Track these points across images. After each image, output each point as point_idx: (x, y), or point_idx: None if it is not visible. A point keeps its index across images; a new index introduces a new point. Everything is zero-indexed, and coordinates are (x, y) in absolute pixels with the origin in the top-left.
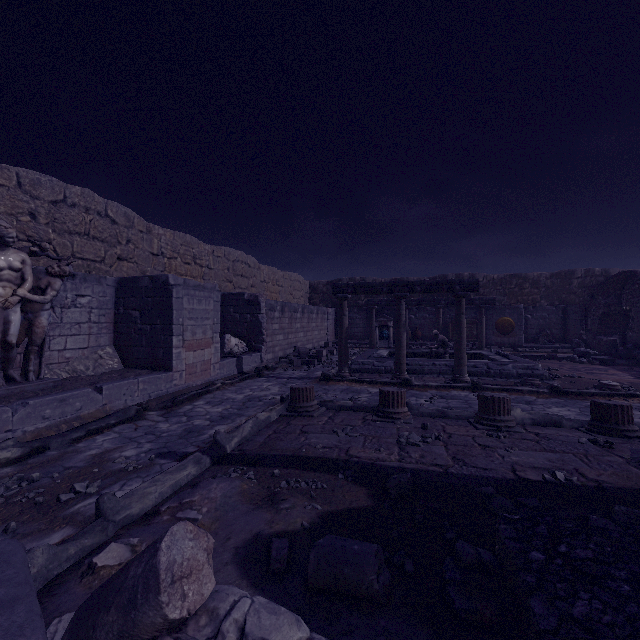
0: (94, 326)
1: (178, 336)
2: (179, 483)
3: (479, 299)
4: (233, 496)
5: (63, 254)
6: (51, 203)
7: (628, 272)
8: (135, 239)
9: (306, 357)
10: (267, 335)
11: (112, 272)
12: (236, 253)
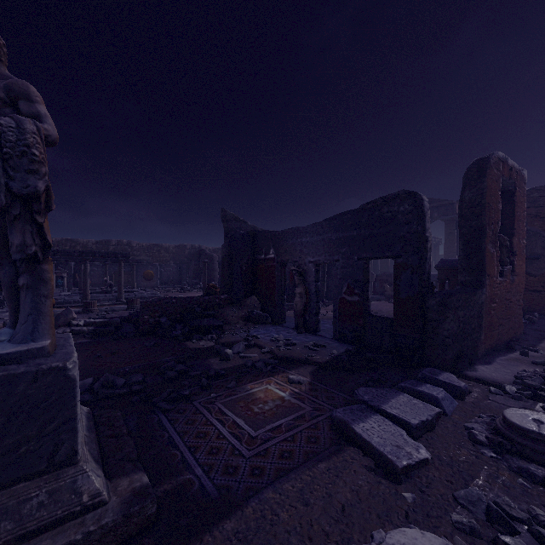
0: None
1: None
2: None
3: (132, 260)
4: None
5: None
6: None
7: (202, 250)
8: None
9: None
10: None
11: None
12: None
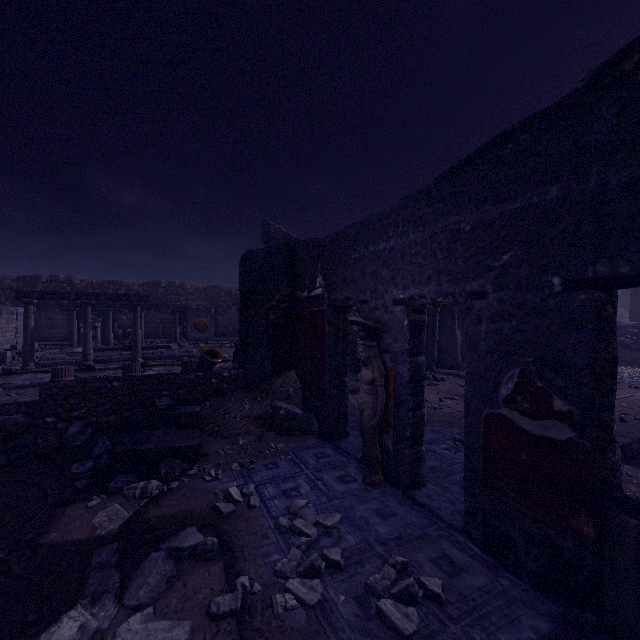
0: None
1: None
2: None
3: (174, 305)
4: None
5: None
6: None
7: None
8: None
9: None
10: None
11: None
12: None
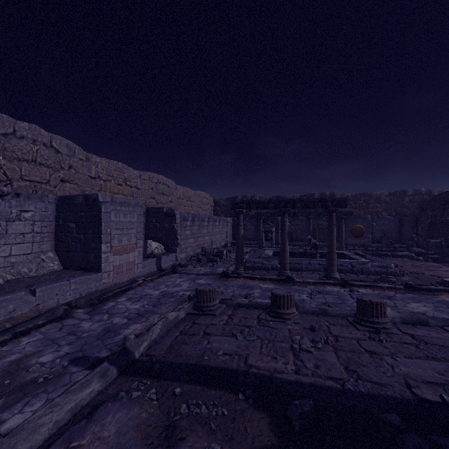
0: (37, 235)
1: (106, 243)
2: (80, 404)
3: (340, 212)
4: (128, 432)
5: (12, 177)
6: (1, 135)
7: None
8: (76, 165)
9: (211, 256)
10: (181, 239)
11: (56, 191)
12: (158, 177)
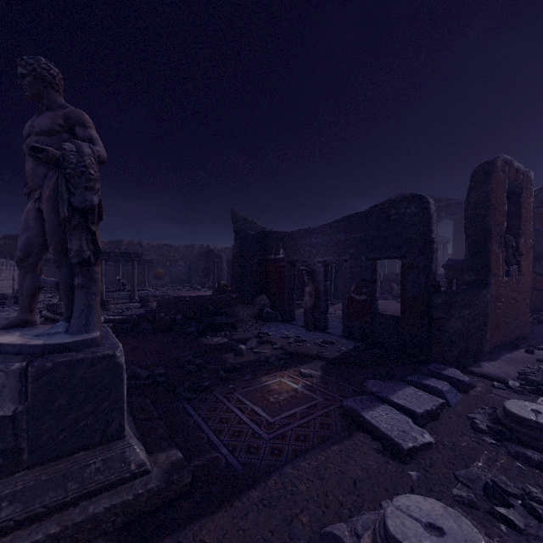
0: None
1: None
2: None
3: (144, 259)
4: None
5: None
6: None
7: (211, 249)
8: None
9: (13, 299)
10: None
11: None
12: None
